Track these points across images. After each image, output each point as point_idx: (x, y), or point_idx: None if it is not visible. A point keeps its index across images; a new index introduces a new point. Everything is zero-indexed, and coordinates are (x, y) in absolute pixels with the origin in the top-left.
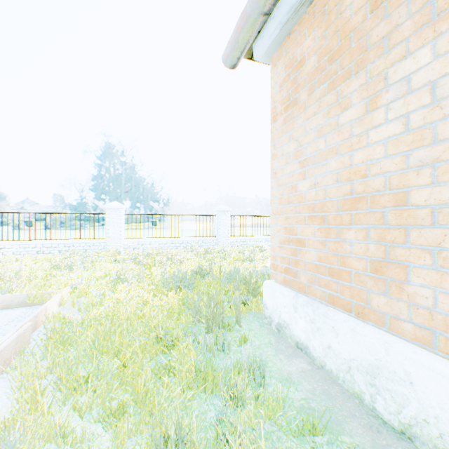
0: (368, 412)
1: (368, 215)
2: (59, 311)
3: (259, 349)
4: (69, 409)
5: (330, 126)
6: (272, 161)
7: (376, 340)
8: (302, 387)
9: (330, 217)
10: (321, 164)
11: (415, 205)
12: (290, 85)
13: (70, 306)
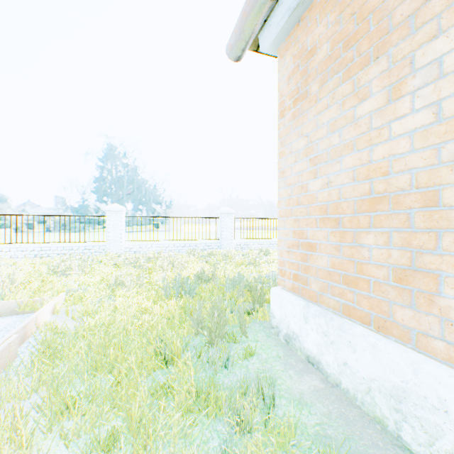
0: (393, 441)
1: (391, 216)
2: (52, 319)
3: (267, 363)
4: (53, 436)
5: (345, 119)
6: (279, 159)
7: (402, 359)
8: (316, 410)
9: (346, 220)
10: (335, 161)
11: (449, 205)
12: (299, 77)
13: (64, 314)
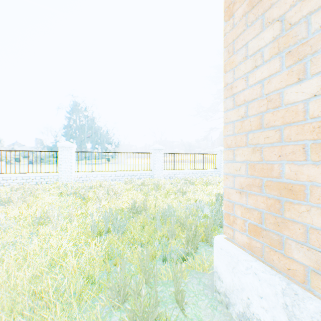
0: None
1: None
2: None
3: None
4: None
5: None
6: (224, 73)
7: None
8: None
9: None
10: None
11: None
12: None
13: None
